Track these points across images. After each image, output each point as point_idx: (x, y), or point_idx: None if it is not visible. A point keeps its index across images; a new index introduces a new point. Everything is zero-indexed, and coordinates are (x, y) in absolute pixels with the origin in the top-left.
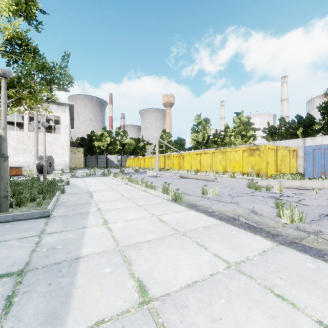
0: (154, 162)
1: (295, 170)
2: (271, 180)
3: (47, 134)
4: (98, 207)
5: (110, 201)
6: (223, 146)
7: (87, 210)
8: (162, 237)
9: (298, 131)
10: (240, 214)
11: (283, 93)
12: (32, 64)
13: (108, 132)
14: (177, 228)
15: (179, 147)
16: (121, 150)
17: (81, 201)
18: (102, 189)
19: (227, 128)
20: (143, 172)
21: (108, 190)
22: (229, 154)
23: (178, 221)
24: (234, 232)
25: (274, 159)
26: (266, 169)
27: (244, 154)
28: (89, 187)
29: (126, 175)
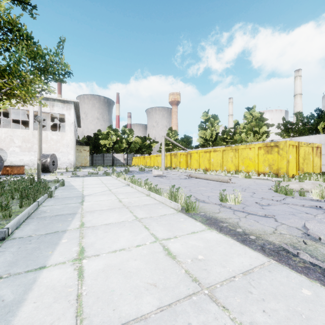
0: (160, 161)
1: (318, 170)
2: (304, 183)
3: (52, 132)
4: (82, 222)
5: (102, 211)
6: (232, 144)
7: (64, 227)
8: (170, 302)
9: (319, 126)
10: (294, 243)
11: (296, 87)
12: (26, 53)
13: (114, 130)
14: (195, 274)
15: (186, 145)
16: (127, 148)
17: (66, 209)
18: (99, 192)
19: (237, 124)
20: (149, 171)
21: (105, 193)
22: (242, 152)
23: (196, 255)
24: (306, 291)
25: (295, 157)
26: (287, 168)
27: (260, 151)
28: (85, 189)
29: (130, 174)
